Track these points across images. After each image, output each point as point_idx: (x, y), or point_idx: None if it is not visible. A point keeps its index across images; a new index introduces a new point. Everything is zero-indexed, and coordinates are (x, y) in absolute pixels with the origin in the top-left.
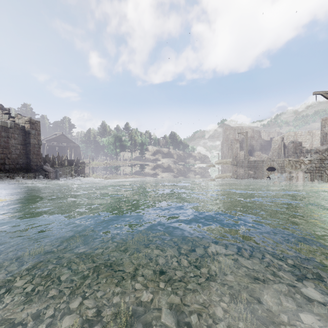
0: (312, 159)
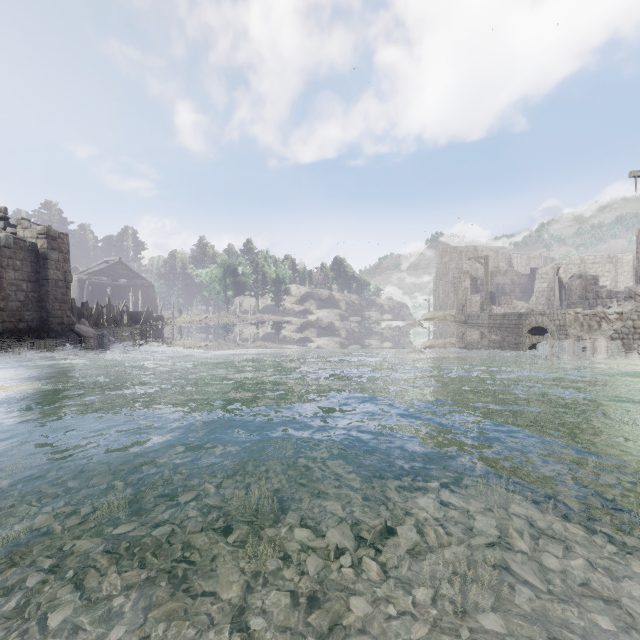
0: (625, 310)
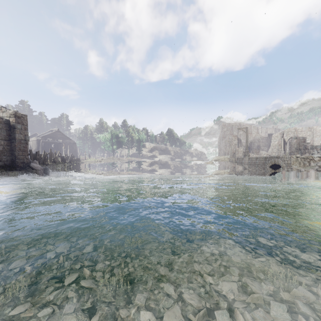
0: None
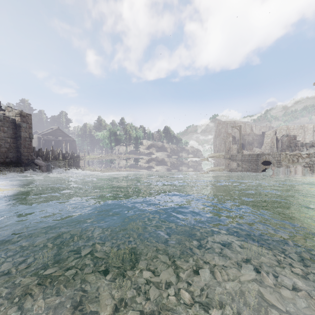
0: (311, 152)
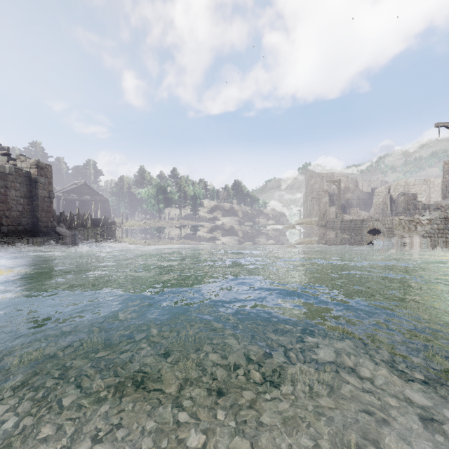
0: (432, 217)
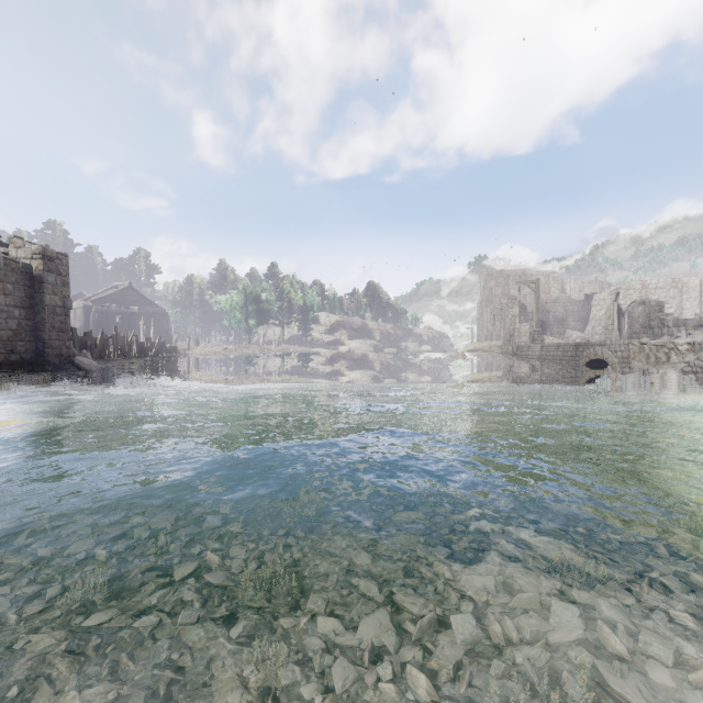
0: (698, 340)
